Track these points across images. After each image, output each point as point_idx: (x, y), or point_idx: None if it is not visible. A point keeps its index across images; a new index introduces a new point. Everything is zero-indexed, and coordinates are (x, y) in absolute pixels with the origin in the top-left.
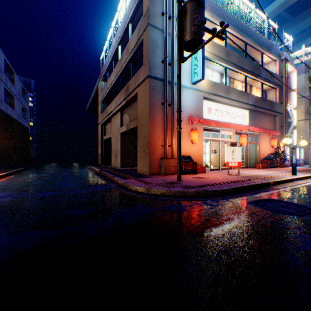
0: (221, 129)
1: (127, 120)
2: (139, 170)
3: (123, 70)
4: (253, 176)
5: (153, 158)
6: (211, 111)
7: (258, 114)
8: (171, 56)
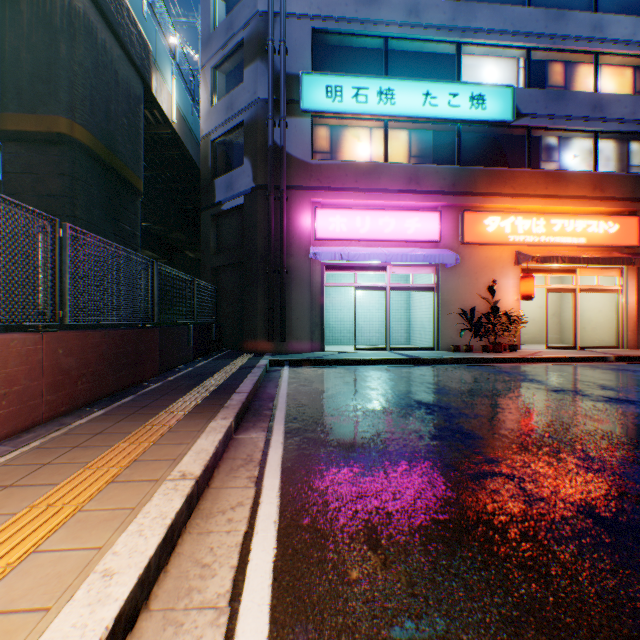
0: None
1: None
2: None
3: None
4: None
5: None
6: None
7: None
8: None
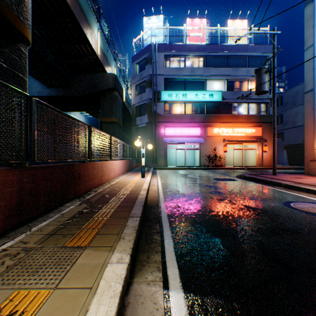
0: None
1: None
2: None
3: None
4: None
5: (308, 160)
6: None
7: None
8: None
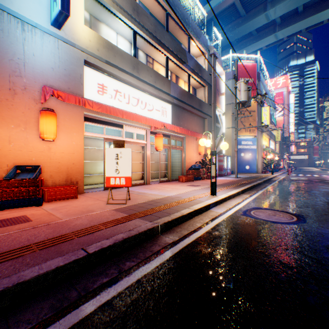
0: (127, 123)
1: None
2: None
3: None
4: (151, 202)
5: None
6: (107, 91)
7: (185, 112)
8: None
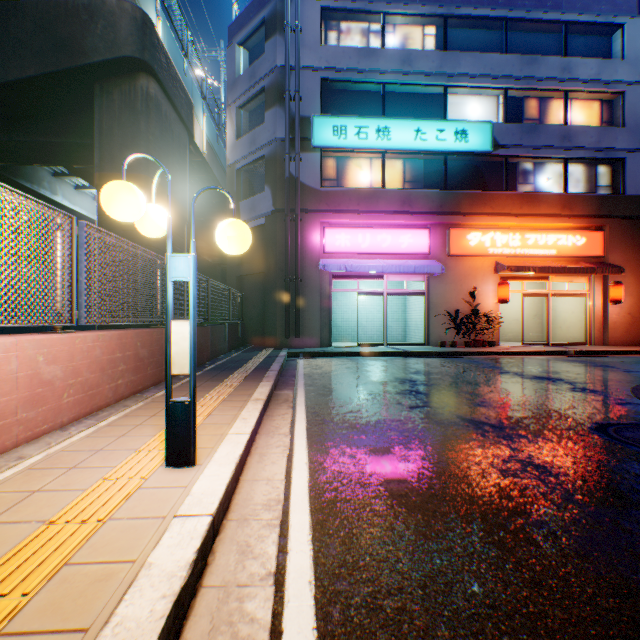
0: None
1: None
2: None
3: None
4: None
5: None
6: None
7: None
8: None
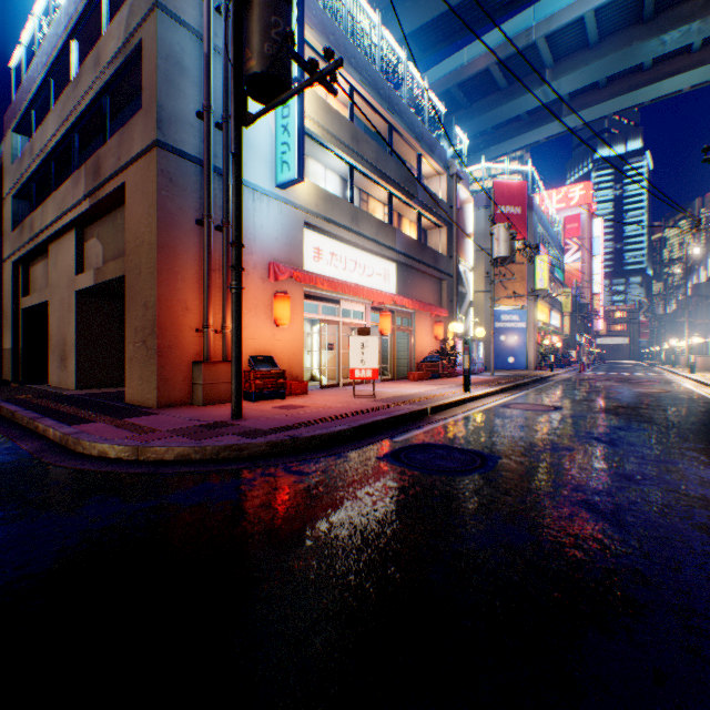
0: (344, 298)
1: (100, 256)
2: (131, 395)
3: (86, 114)
4: (401, 397)
5: (172, 361)
6: (323, 256)
7: (414, 273)
8: (223, 107)
